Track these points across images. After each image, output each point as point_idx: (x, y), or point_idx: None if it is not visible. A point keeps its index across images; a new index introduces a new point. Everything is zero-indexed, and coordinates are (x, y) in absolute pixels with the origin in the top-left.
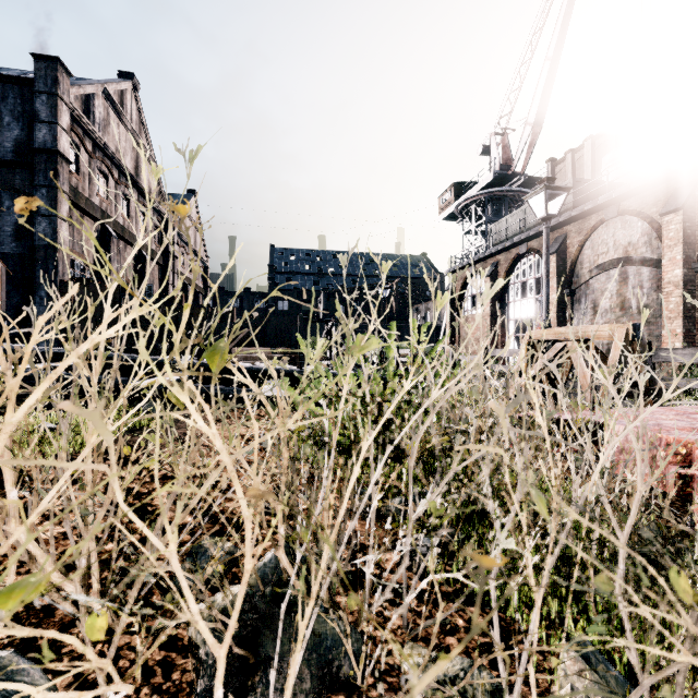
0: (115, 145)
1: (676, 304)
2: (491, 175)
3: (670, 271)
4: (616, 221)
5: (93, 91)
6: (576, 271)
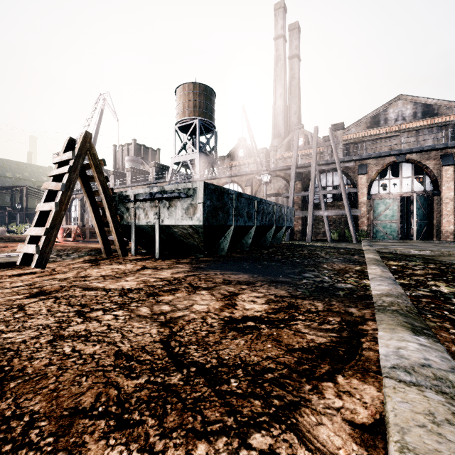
0: None
1: None
2: None
3: None
4: None
5: None
6: (85, 206)
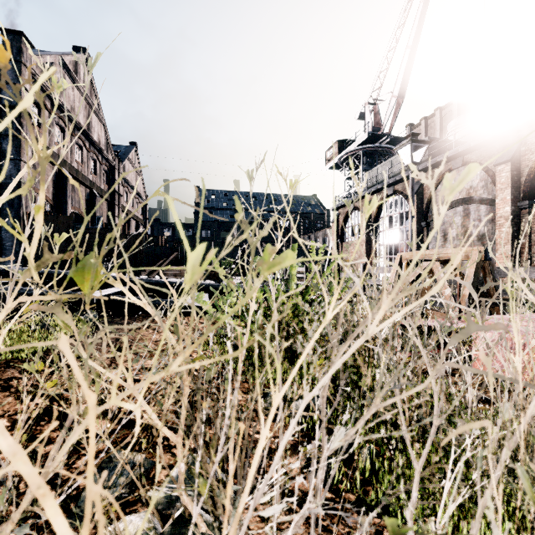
0: (70, 105)
1: (506, 233)
2: (365, 134)
3: (501, 208)
4: (461, 170)
5: (51, 60)
6: (430, 207)
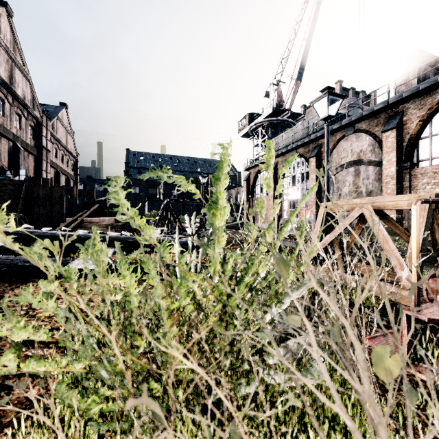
0: None
1: (392, 190)
2: (271, 109)
3: (388, 168)
4: (353, 137)
5: None
6: None
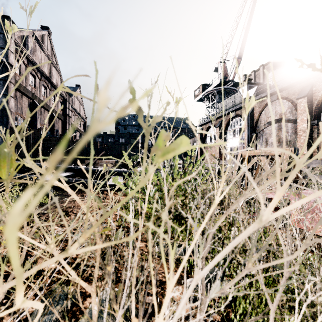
0: (39, 61)
1: (304, 140)
2: (218, 80)
3: (301, 124)
4: (276, 102)
5: (27, 34)
6: (258, 124)
